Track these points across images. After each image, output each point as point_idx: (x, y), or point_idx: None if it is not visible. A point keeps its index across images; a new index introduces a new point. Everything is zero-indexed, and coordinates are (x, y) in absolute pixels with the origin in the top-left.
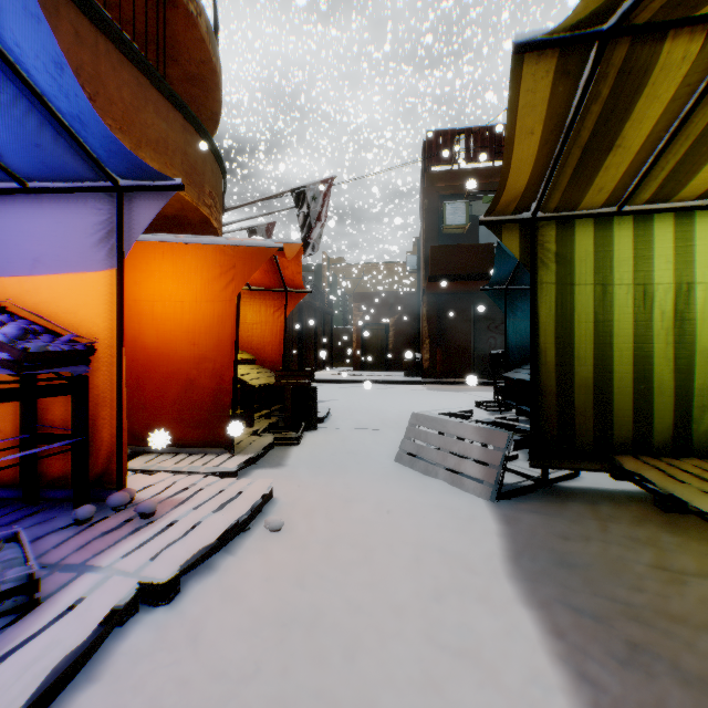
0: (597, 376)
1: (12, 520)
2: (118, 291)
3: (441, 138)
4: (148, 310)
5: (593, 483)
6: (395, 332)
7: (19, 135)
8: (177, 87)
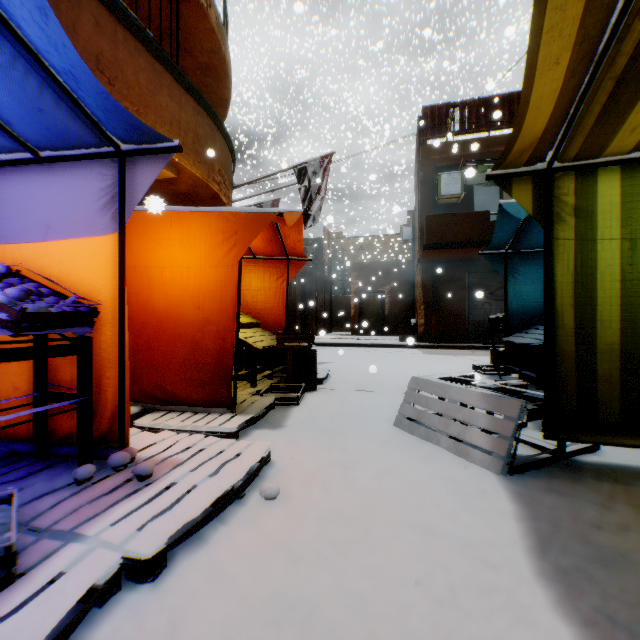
0: (624, 341)
1: (21, 476)
2: (120, 254)
3: (436, 113)
4: (158, 276)
5: (617, 459)
6: (391, 299)
7: (22, 100)
8: (191, 78)
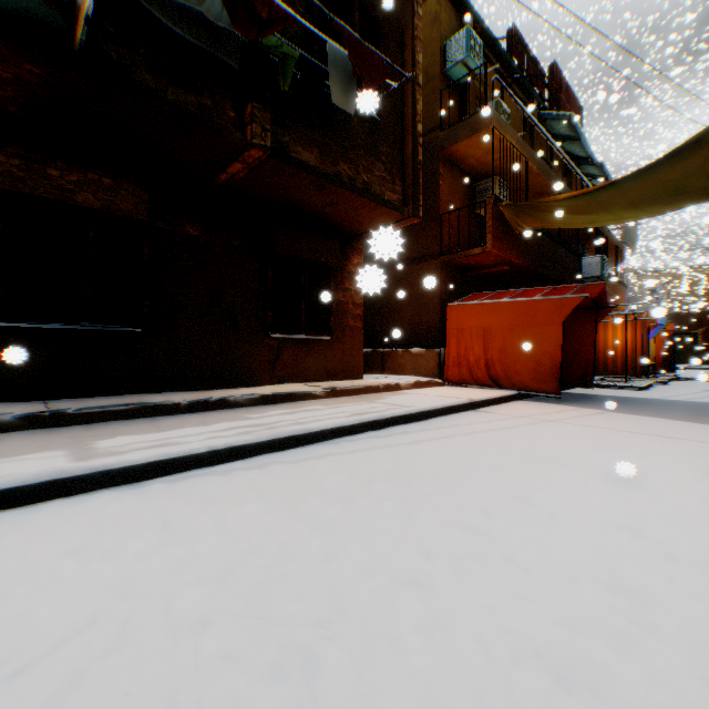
0: None
1: None
2: None
3: None
4: None
5: None
6: (701, 338)
7: None
8: None
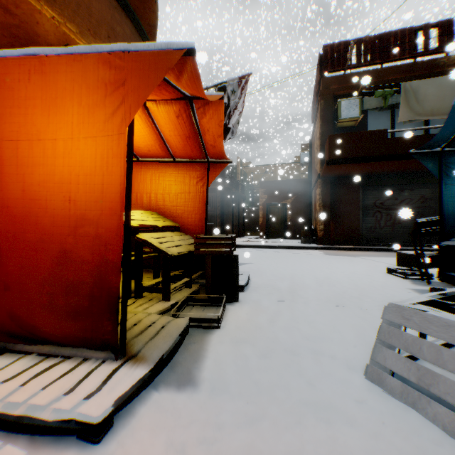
0: None
1: None
2: None
3: (335, 49)
4: (13, 153)
5: None
6: (292, 210)
7: None
8: None
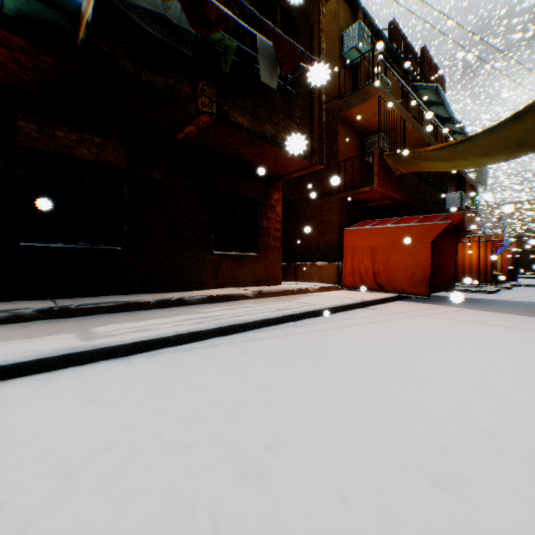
0: None
1: None
2: None
3: None
4: None
5: None
6: None
7: None
8: None
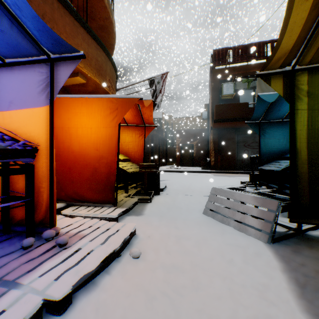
0: None
1: None
2: (50, 117)
3: (220, 52)
4: (74, 132)
5: None
6: (196, 148)
7: None
8: (95, 33)
